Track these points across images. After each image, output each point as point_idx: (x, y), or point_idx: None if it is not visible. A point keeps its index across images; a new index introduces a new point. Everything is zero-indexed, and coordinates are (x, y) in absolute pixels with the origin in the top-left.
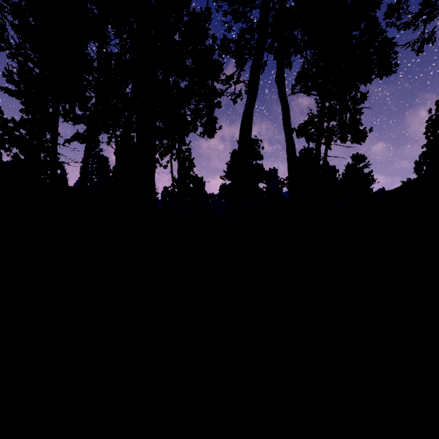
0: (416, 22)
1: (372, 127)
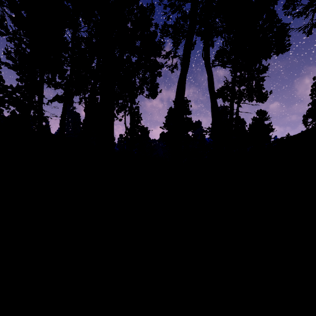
0: (306, 11)
1: (271, 91)
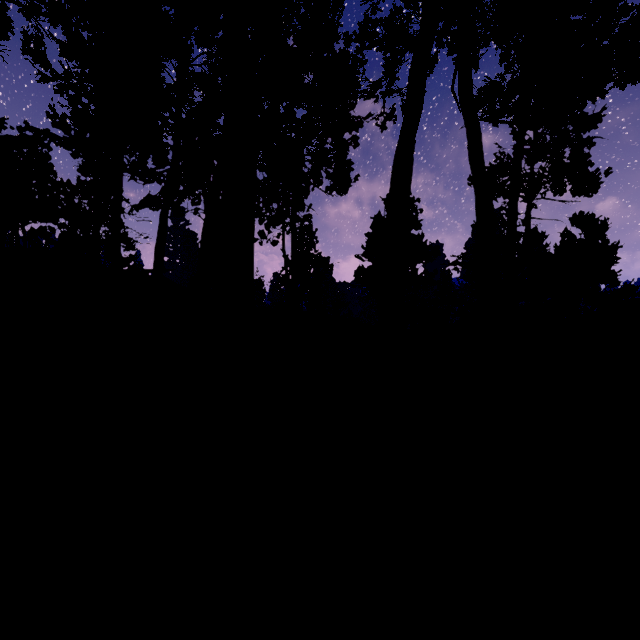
0: None
1: (610, 168)
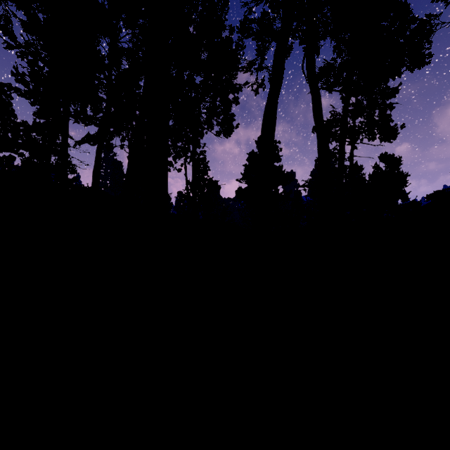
0: None
1: (404, 124)
